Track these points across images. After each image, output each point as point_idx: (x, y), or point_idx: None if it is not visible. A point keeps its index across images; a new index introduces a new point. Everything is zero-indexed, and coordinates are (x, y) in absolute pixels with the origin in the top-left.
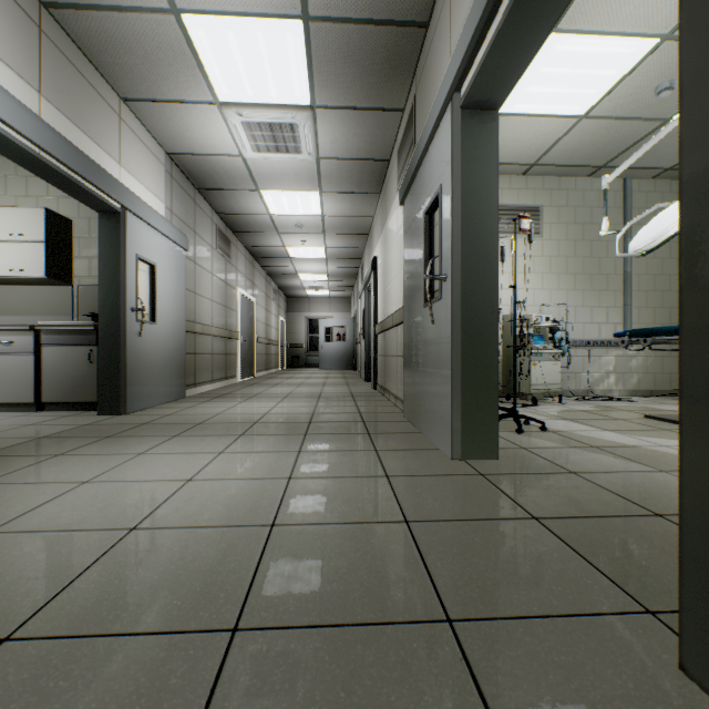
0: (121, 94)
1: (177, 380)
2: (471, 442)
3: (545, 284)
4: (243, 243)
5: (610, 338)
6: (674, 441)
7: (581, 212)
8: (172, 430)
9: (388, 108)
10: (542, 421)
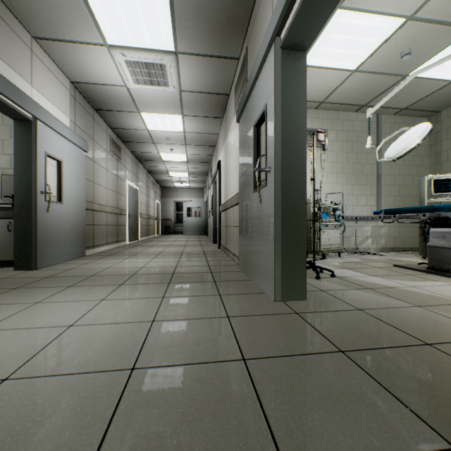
0: (32, 33)
1: (79, 243)
2: (288, 288)
3: (329, 180)
4: (130, 149)
5: (369, 215)
6: (417, 283)
7: (351, 134)
8: (68, 281)
9: (228, 56)
10: (332, 270)
